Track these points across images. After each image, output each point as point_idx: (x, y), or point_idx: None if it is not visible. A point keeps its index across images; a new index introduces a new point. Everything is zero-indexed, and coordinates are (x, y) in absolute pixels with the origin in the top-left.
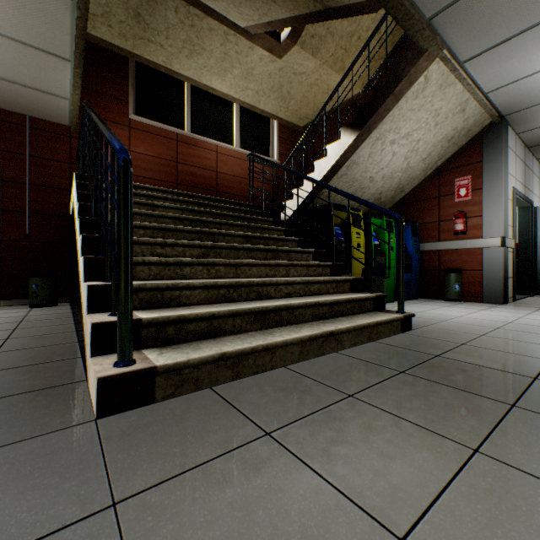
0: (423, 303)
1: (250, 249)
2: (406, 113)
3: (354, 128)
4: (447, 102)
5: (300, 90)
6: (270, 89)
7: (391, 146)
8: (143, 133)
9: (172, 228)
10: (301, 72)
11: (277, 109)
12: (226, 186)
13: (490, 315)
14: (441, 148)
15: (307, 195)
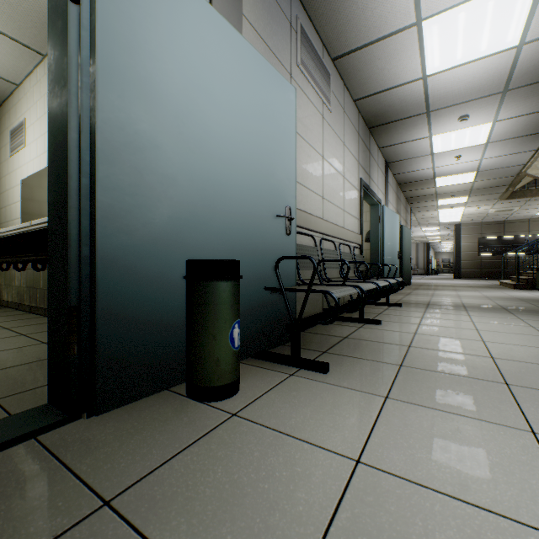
0: None
1: None
2: None
3: None
4: None
5: None
6: None
7: None
8: None
9: None
10: None
11: None
12: None
13: (517, 293)
14: None
15: None
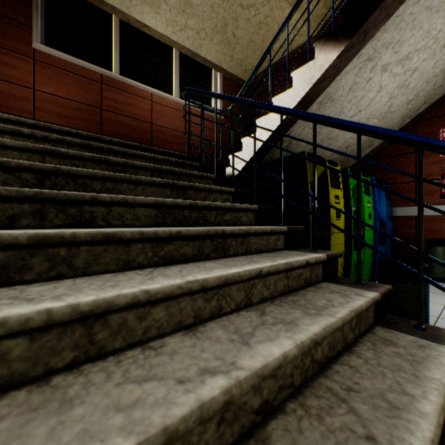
0: None
1: (161, 237)
2: (419, 13)
3: (340, 37)
4: None
5: (247, 31)
6: (213, 28)
7: (380, 75)
8: (54, 69)
9: None
10: (249, 4)
11: (220, 57)
12: (163, 141)
13: None
14: (433, 86)
15: (262, 144)
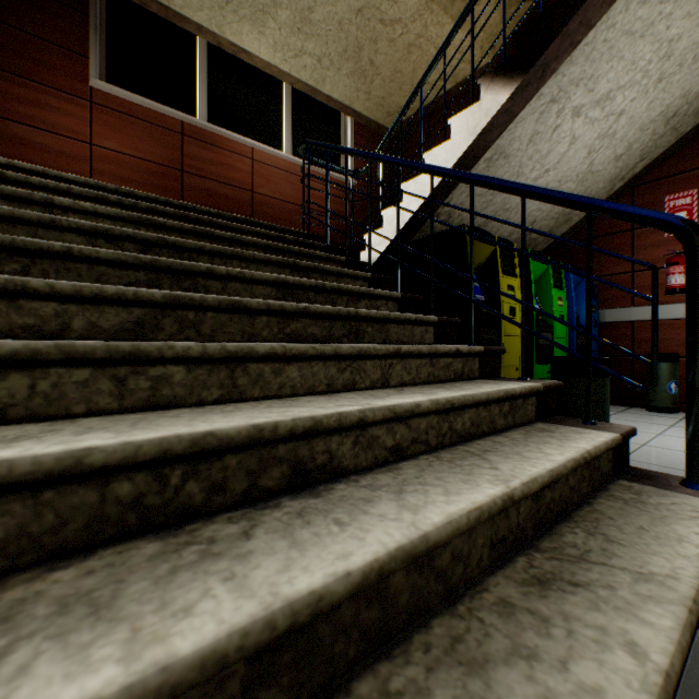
0: (618, 416)
1: (287, 312)
2: (617, 40)
3: (512, 72)
4: (695, 23)
5: (391, 57)
6: (341, 53)
7: (572, 121)
8: (118, 116)
9: (54, 248)
10: (394, 20)
11: (352, 94)
12: (269, 217)
13: None
14: (651, 135)
15: (410, 217)
